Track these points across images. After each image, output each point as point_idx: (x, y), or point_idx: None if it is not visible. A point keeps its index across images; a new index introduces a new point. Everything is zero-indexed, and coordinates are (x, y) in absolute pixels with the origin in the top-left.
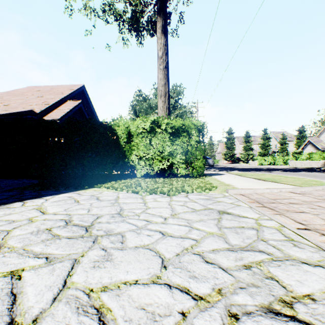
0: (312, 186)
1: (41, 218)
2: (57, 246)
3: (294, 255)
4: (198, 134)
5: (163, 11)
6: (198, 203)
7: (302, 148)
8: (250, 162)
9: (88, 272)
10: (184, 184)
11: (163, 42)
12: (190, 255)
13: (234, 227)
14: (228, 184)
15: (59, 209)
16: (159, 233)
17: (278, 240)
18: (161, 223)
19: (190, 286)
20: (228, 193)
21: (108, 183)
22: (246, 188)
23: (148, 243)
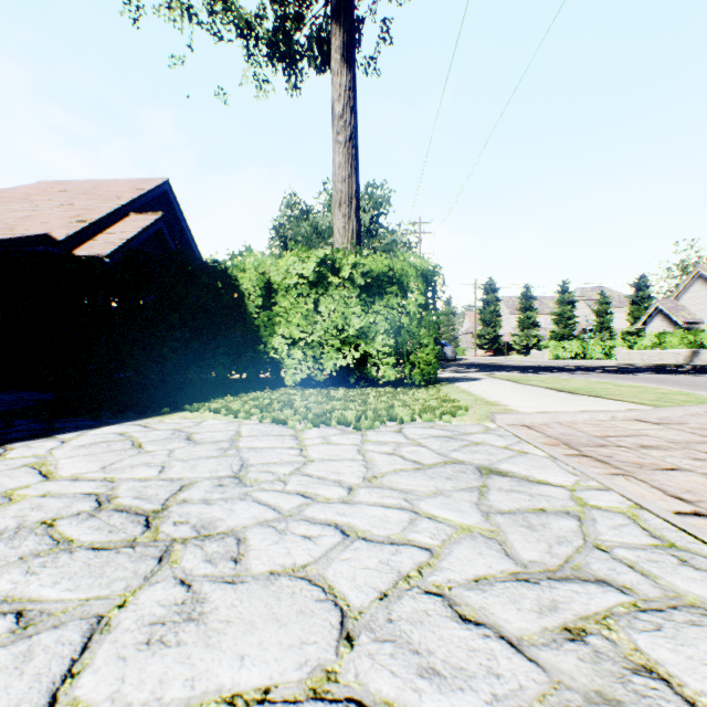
0: (682, 406)
1: (37, 490)
2: (58, 575)
3: (690, 591)
4: (424, 289)
5: (345, 13)
6: (427, 447)
7: (644, 322)
8: (532, 353)
9: (127, 662)
10: (393, 401)
11: (346, 83)
12: (416, 598)
13: (522, 510)
14: (492, 401)
15: (89, 466)
16: (335, 530)
17: (636, 547)
18: (340, 502)
19: (423, 706)
20: (494, 423)
21: (218, 399)
22: (535, 411)
23: (305, 561)
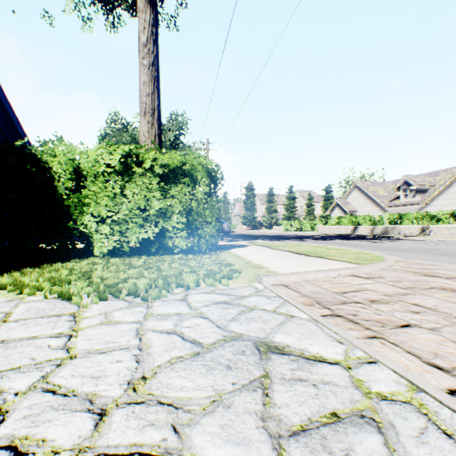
0: (373, 263)
1: None
2: None
3: None
4: (208, 181)
5: None
6: (208, 319)
7: (330, 210)
8: (274, 228)
9: None
10: (183, 267)
11: (150, 20)
12: None
13: (316, 422)
14: (258, 264)
15: None
16: None
17: None
18: None
19: None
20: (262, 284)
21: (14, 273)
22: (289, 272)
23: None
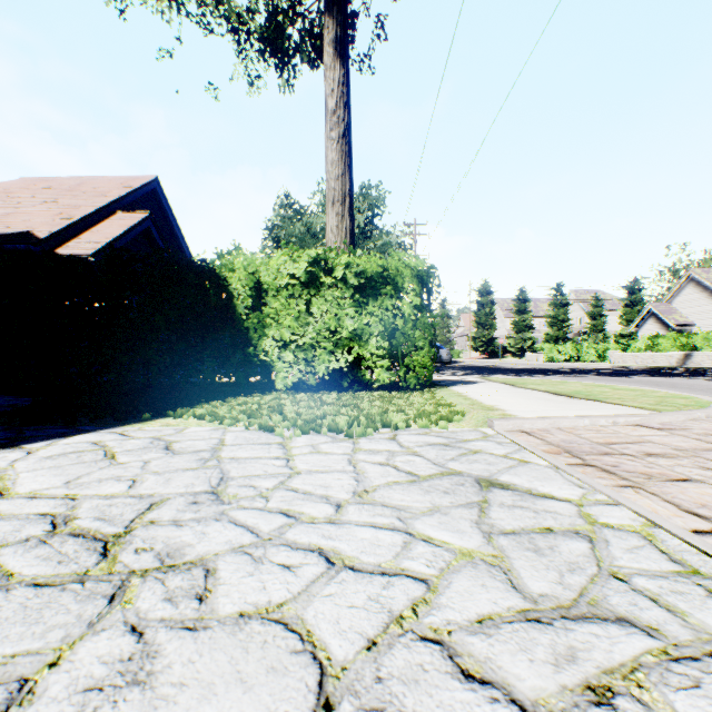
0: (683, 410)
1: None
2: None
3: None
4: (419, 290)
5: (338, 6)
6: (423, 457)
7: (637, 325)
8: (527, 356)
9: None
10: (388, 406)
11: (339, 78)
12: (410, 647)
13: (527, 530)
14: (490, 405)
15: (52, 481)
16: (319, 557)
17: (657, 574)
18: (327, 522)
19: None
20: (492, 429)
21: (204, 404)
22: (535, 416)
23: (282, 598)
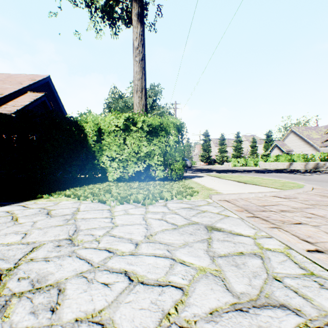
0: (293, 189)
1: None
2: None
3: None
4: (177, 133)
5: None
6: (179, 215)
7: (270, 150)
8: (224, 164)
9: None
10: (162, 188)
11: (140, 32)
12: None
13: (231, 254)
14: (210, 188)
15: None
16: (124, 277)
17: (295, 276)
18: (130, 255)
19: None
20: (211, 199)
21: (71, 189)
22: (230, 193)
23: (102, 306)
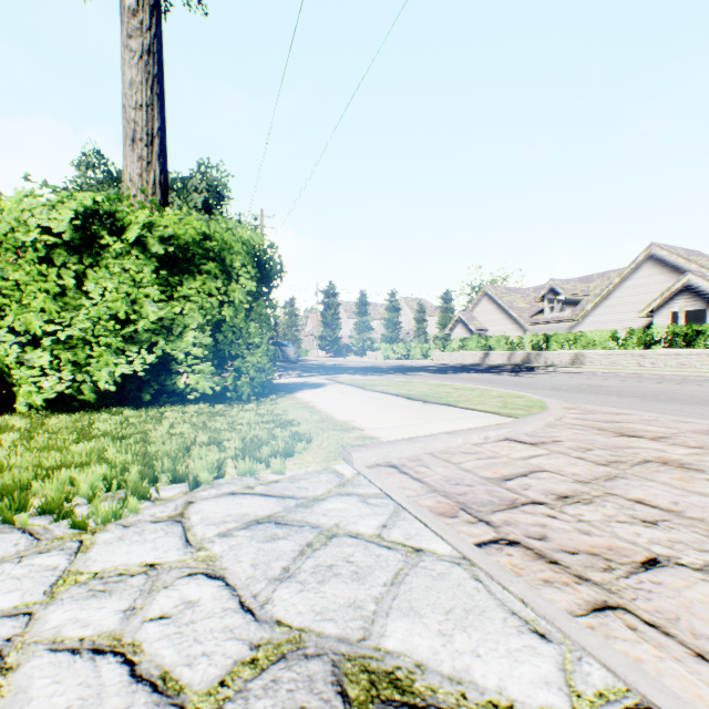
0: (534, 414)
1: None
2: None
3: None
4: (255, 270)
5: None
6: (223, 579)
7: (450, 329)
8: (368, 355)
9: None
10: (198, 433)
11: None
12: None
13: None
14: (343, 421)
15: None
16: None
17: None
18: None
19: None
20: (351, 465)
21: None
22: (401, 438)
23: None
